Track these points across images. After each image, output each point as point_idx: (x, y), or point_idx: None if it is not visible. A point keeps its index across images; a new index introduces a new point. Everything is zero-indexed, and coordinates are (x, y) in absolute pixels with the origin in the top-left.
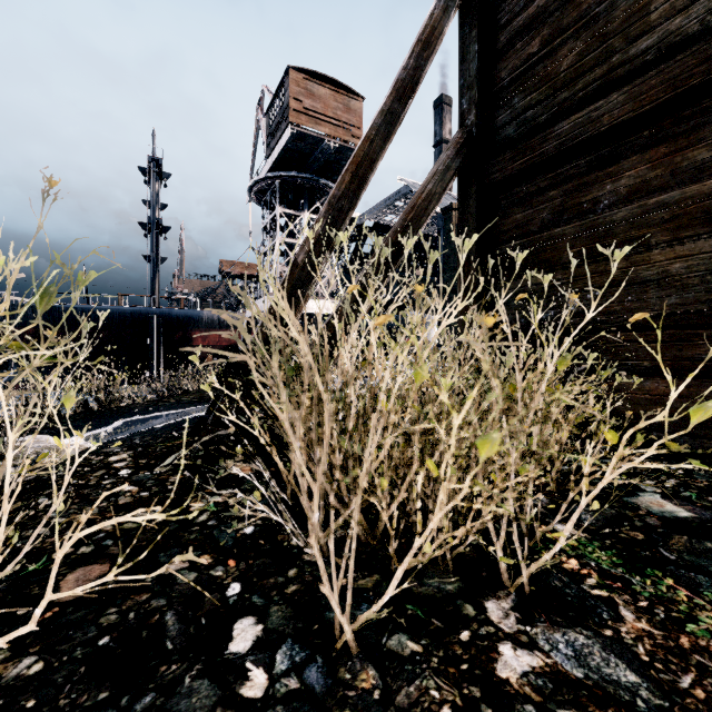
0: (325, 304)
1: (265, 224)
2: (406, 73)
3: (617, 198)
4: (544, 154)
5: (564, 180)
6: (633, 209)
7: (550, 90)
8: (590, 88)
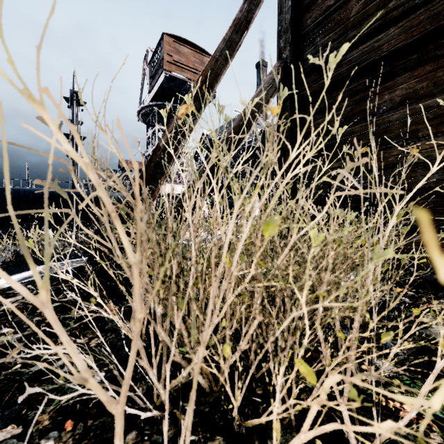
0: None
1: (148, 135)
2: (242, 14)
3: (393, 104)
4: (339, 75)
5: (353, 94)
6: (405, 112)
7: (342, 30)
8: (372, 27)
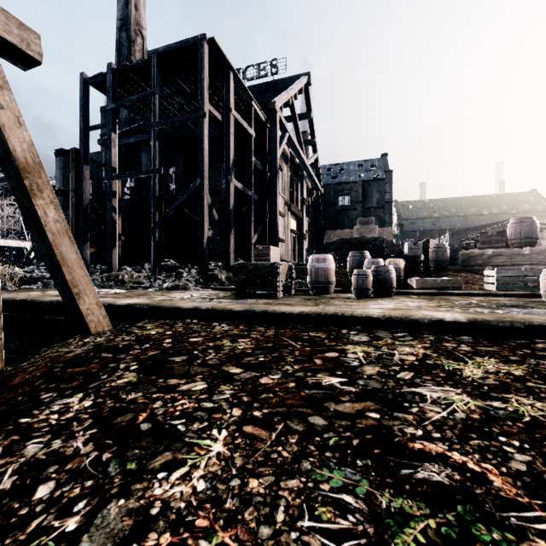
0: (17, 242)
1: None
2: None
3: None
4: None
5: None
6: None
7: None
8: None
